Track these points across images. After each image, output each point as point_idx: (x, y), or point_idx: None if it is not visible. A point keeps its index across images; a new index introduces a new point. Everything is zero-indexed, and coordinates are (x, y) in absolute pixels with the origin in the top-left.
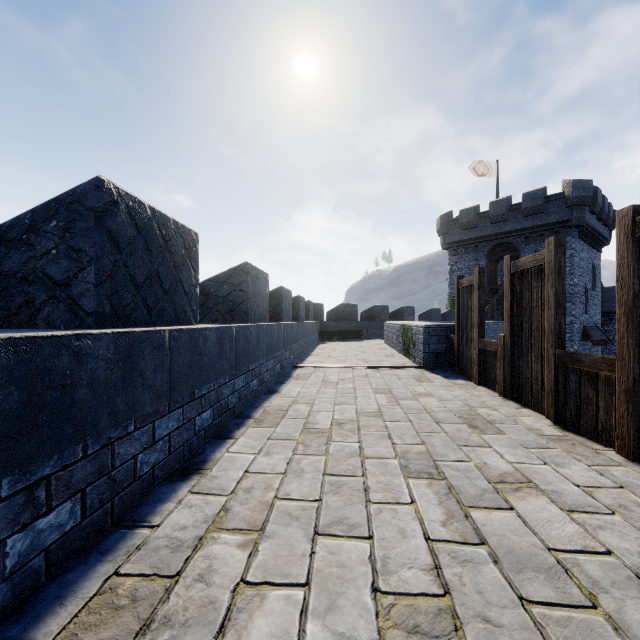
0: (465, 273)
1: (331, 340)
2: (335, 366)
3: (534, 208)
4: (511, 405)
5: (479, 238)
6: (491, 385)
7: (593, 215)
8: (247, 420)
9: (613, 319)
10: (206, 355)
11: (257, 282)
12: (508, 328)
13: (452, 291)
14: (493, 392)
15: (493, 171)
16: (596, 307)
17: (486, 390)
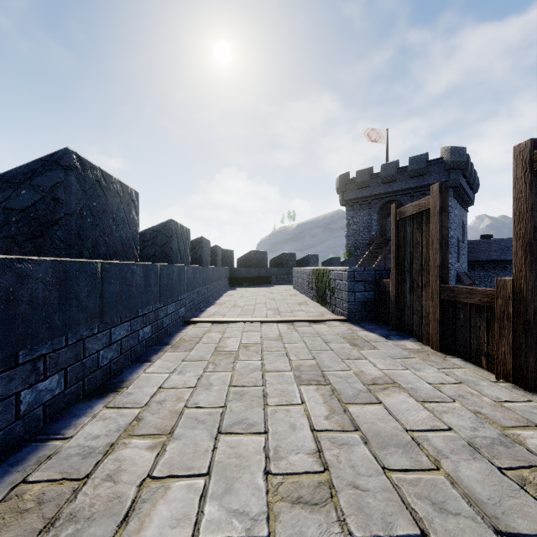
0: (360, 226)
1: (241, 286)
2: (239, 320)
3: (418, 170)
4: None
5: (372, 196)
6: (468, 355)
7: (464, 179)
8: None
9: (474, 267)
10: None
11: (103, 194)
12: (526, 267)
13: (349, 242)
14: (477, 368)
15: (384, 138)
16: (464, 256)
17: (462, 363)
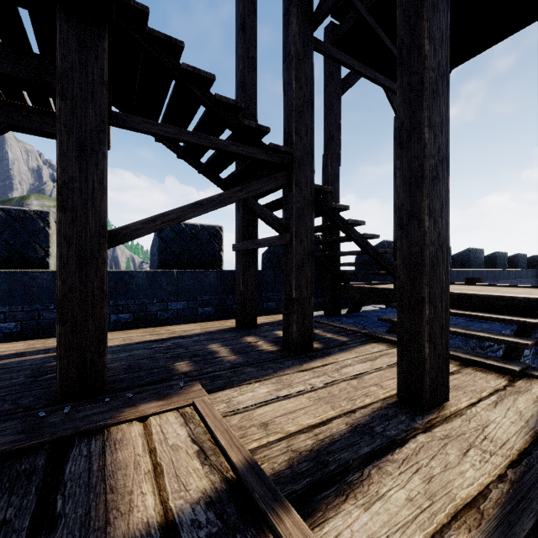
0: None
1: None
2: None
3: None
4: None
5: None
6: None
7: None
8: None
9: None
10: (453, 276)
11: (475, 254)
12: None
13: None
14: None
15: None
16: None
17: None
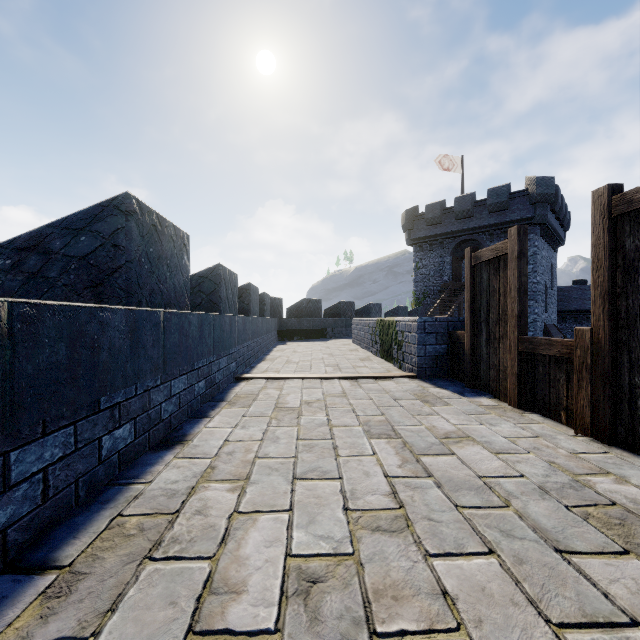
0: (430, 270)
1: (292, 340)
2: (296, 377)
3: (499, 204)
4: (628, 460)
5: (444, 234)
6: (548, 410)
7: (553, 214)
8: (37, 575)
9: (566, 318)
10: None
11: (158, 239)
12: (604, 316)
13: (417, 289)
14: (556, 423)
15: (458, 166)
16: (553, 306)
17: (541, 419)
